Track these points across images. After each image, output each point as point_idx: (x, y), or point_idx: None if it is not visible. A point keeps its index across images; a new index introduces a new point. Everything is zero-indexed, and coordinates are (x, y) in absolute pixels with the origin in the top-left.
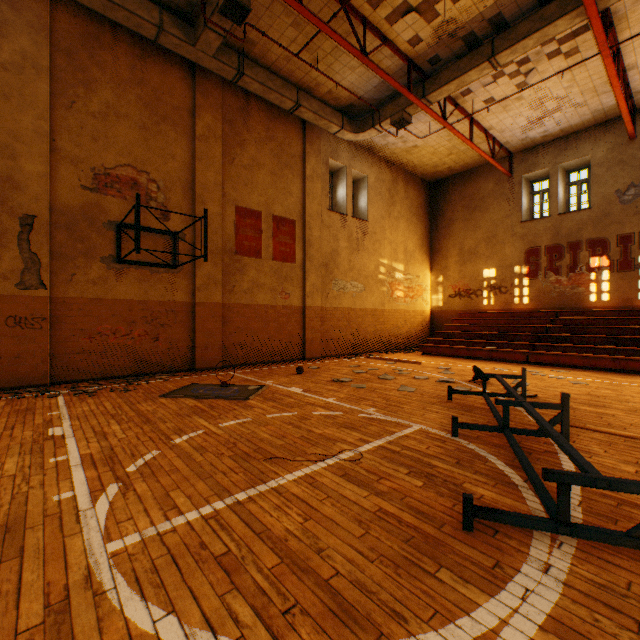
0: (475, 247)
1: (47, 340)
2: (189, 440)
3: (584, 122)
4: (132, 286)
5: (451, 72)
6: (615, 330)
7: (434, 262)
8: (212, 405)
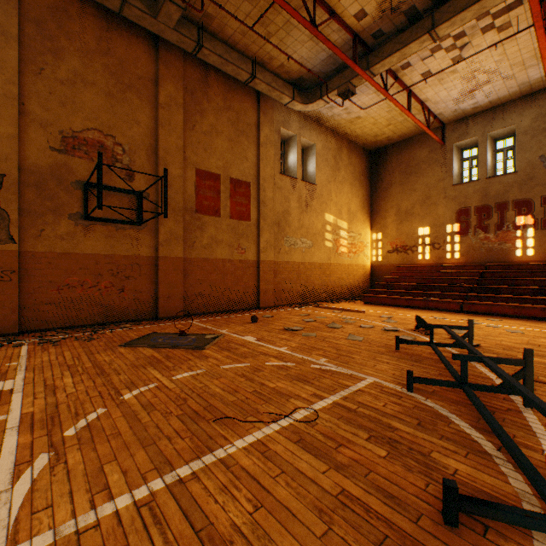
0: (411, 208)
1: (16, 291)
2: (139, 395)
3: (511, 94)
4: (99, 241)
5: (393, 45)
6: (541, 282)
7: (374, 221)
8: (168, 355)
